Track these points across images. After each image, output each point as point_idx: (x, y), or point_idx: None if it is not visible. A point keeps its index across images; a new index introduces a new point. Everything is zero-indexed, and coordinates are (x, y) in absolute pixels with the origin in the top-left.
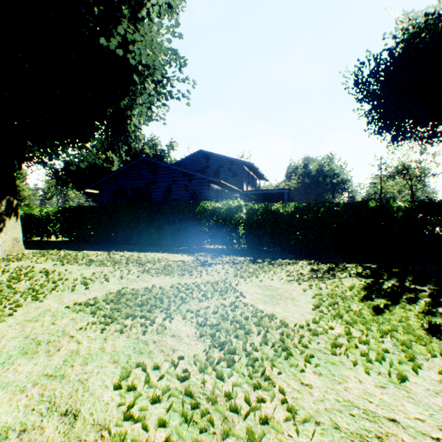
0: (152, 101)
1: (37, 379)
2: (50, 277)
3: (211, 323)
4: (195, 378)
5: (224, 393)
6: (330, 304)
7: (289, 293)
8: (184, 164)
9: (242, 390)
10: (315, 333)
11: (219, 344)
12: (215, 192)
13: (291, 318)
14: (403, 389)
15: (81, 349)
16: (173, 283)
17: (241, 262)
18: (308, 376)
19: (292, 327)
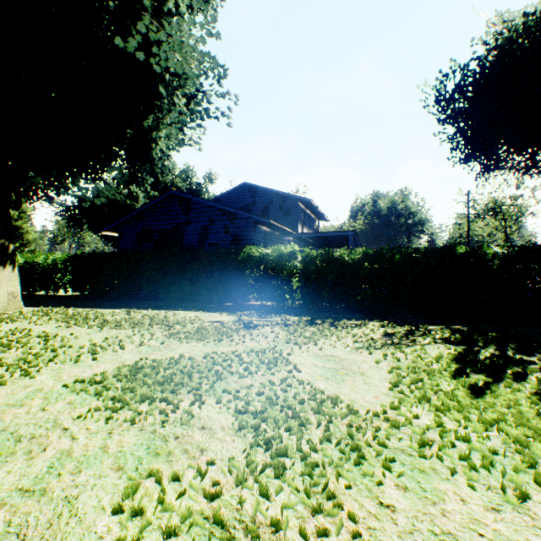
0: (184, 120)
1: (6, 496)
2: (49, 343)
3: (255, 410)
4: (229, 494)
5: (270, 521)
6: (412, 381)
7: (357, 366)
8: (225, 200)
9: (296, 515)
10: (395, 424)
11: (264, 441)
12: (263, 235)
13: (361, 402)
14: (526, 513)
15: (75, 448)
16: (206, 352)
17: (295, 323)
18: (388, 492)
19: (363, 414)
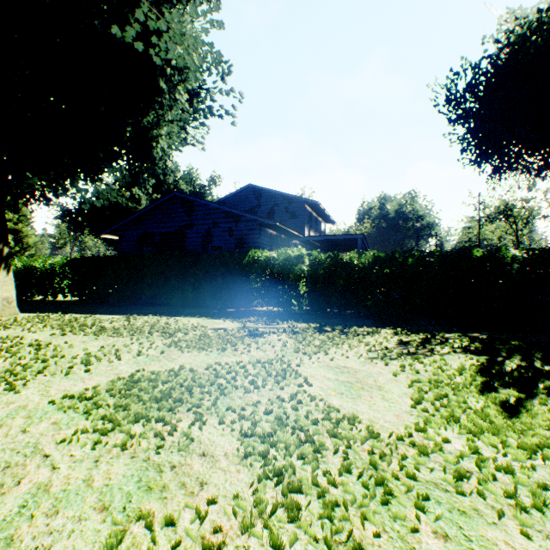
0: (186, 119)
1: None
2: (40, 353)
3: (262, 432)
4: (233, 545)
5: None
6: (436, 397)
7: (373, 379)
8: (229, 203)
9: None
10: (423, 451)
11: (274, 472)
12: (269, 238)
13: (381, 422)
14: None
15: (54, 481)
16: (209, 363)
17: (303, 330)
18: (426, 542)
19: (385, 438)
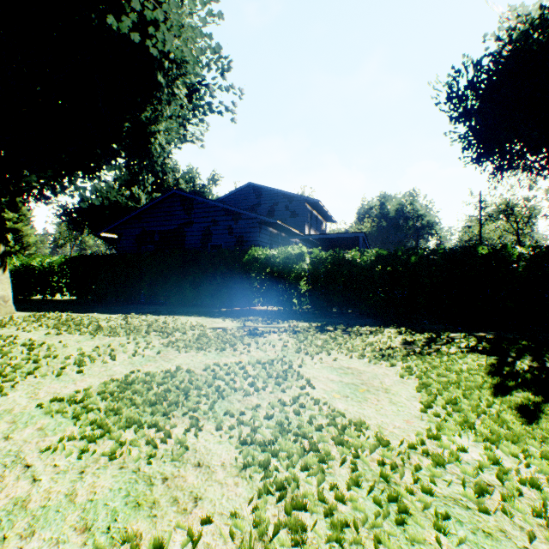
0: (185, 115)
1: None
2: (32, 353)
3: (263, 440)
4: None
5: None
6: (447, 401)
7: (379, 381)
8: (229, 201)
9: None
10: (438, 461)
11: (276, 486)
12: (269, 236)
13: (390, 428)
14: None
15: (33, 495)
16: (207, 364)
17: (304, 330)
18: None
19: (396, 446)
